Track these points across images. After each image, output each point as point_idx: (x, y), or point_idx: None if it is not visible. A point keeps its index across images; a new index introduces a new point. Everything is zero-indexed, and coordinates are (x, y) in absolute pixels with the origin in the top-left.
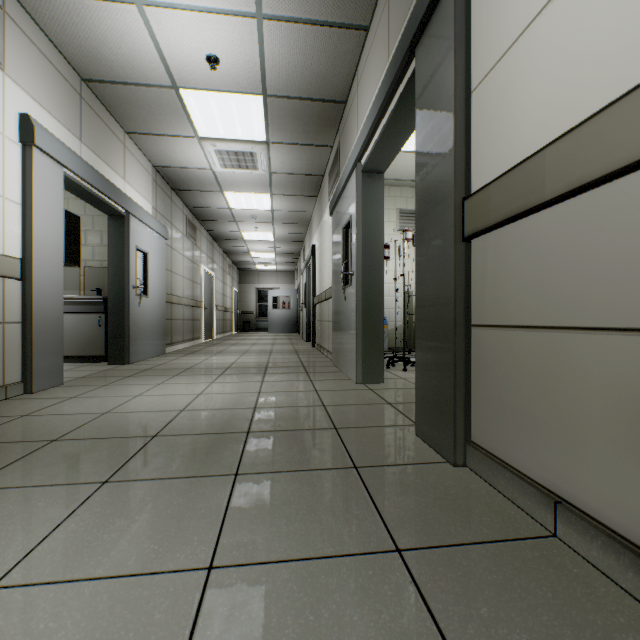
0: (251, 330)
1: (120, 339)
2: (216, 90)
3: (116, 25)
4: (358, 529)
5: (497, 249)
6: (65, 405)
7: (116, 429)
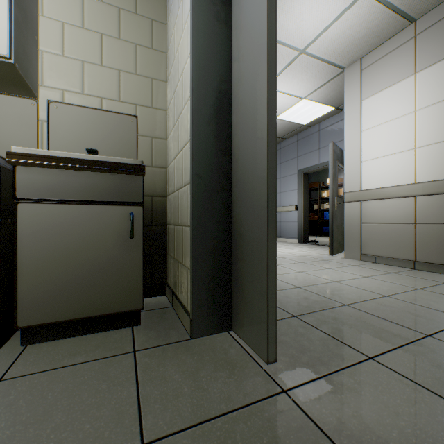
0: None
1: None
2: None
3: None
4: None
5: None
6: None
7: None
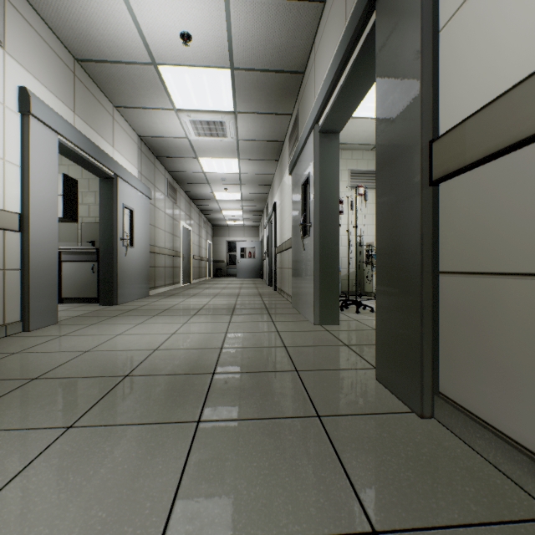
0: (222, 276)
1: (109, 283)
2: (189, 65)
3: (101, 7)
4: (326, 499)
5: (473, 191)
6: (54, 343)
7: (93, 368)
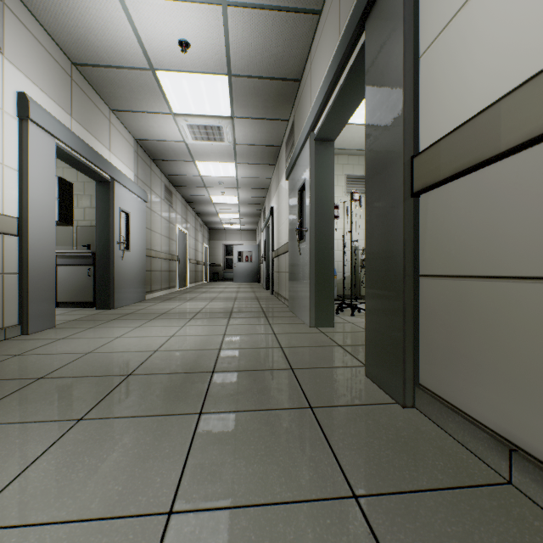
0: (219, 280)
1: (106, 287)
2: (187, 71)
3: (100, 14)
4: (315, 472)
5: (446, 203)
6: (54, 345)
7: (96, 368)
